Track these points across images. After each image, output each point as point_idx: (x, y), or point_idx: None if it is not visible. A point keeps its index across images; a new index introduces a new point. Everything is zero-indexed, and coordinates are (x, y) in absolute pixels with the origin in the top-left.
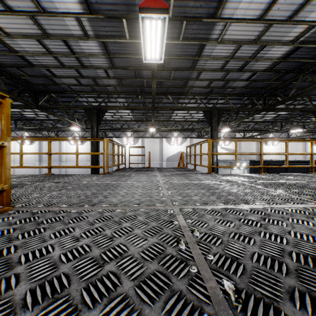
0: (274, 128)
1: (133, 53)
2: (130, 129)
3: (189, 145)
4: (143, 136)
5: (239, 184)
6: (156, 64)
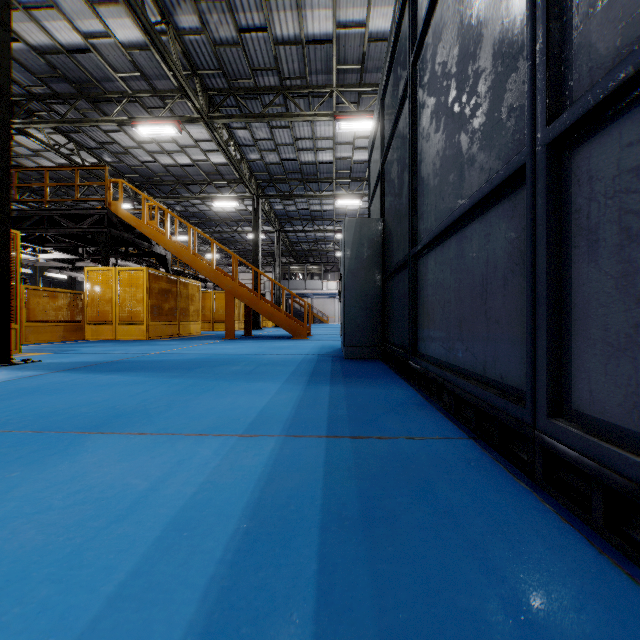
0: None
1: None
2: None
3: None
4: None
5: None
6: None
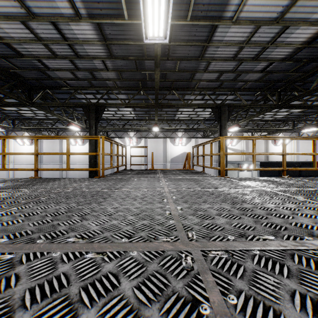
0: (285, 127)
1: (133, 38)
2: (132, 129)
3: (197, 145)
4: (147, 136)
5: (270, 194)
6: (159, 48)
